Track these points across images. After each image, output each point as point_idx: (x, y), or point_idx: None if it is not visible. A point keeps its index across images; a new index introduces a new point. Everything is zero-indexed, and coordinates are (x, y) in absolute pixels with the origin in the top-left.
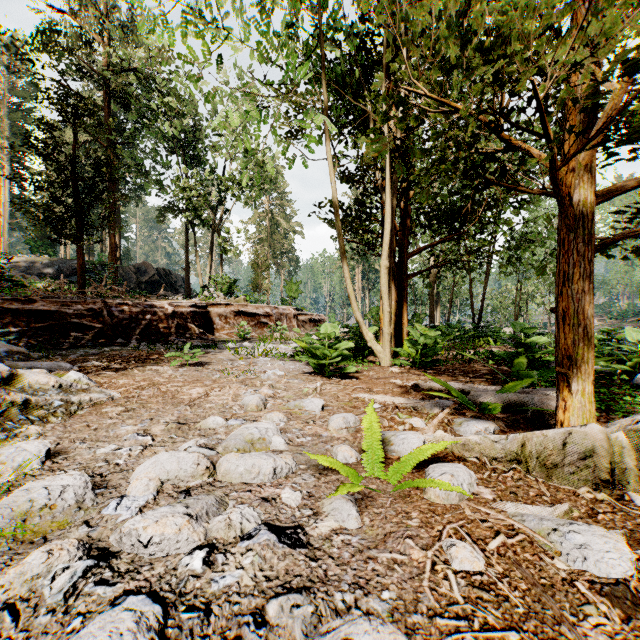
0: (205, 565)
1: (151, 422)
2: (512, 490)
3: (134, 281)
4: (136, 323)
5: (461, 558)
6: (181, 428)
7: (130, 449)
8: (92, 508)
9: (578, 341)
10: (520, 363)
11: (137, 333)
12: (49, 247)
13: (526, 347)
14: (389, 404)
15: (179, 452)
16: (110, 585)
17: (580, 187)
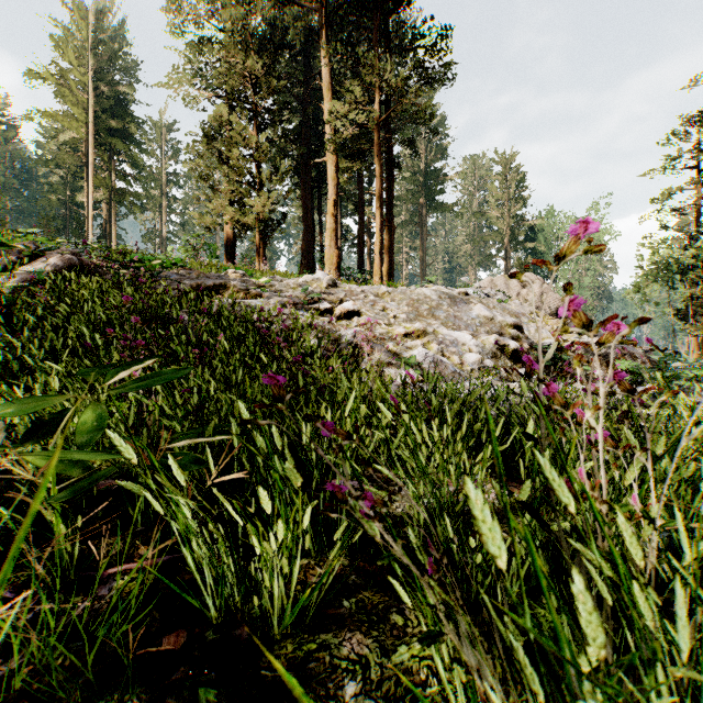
0: None
1: None
2: None
3: None
4: None
5: None
6: None
7: None
8: None
9: None
10: None
11: None
12: None
13: None
14: None
15: None
16: None
17: None
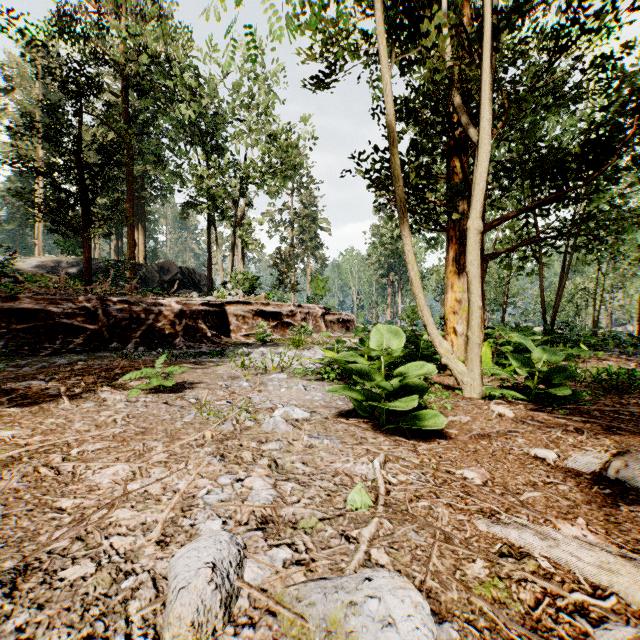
0: None
1: None
2: None
3: (157, 280)
4: (137, 324)
5: None
6: None
7: None
8: None
9: None
10: None
11: (137, 336)
12: (77, 247)
13: None
14: None
15: None
16: None
17: None
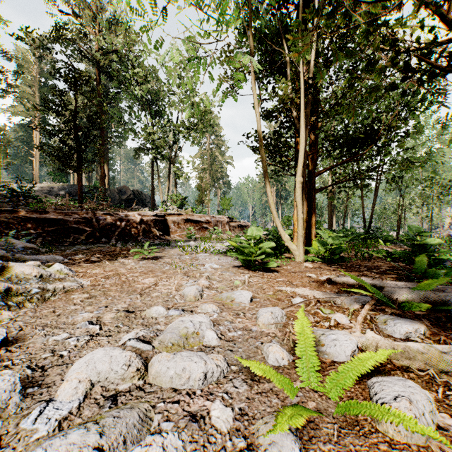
0: None
1: (105, 309)
2: None
3: (117, 199)
4: (115, 227)
5: None
6: (128, 316)
7: (77, 339)
8: (14, 416)
9: None
10: (420, 261)
11: (116, 234)
12: (63, 177)
13: (421, 247)
14: (311, 298)
15: (114, 349)
16: None
17: None
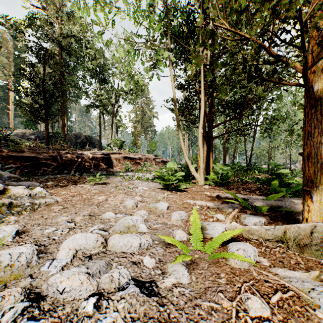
0: (95, 308)
1: (75, 215)
2: (280, 260)
3: (74, 142)
4: (74, 162)
5: (255, 308)
6: (91, 218)
7: (62, 230)
8: (35, 266)
9: (316, 171)
10: (274, 184)
11: (74, 168)
12: (33, 125)
13: (277, 175)
14: (204, 206)
15: (87, 233)
16: (36, 320)
17: (318, 82)
